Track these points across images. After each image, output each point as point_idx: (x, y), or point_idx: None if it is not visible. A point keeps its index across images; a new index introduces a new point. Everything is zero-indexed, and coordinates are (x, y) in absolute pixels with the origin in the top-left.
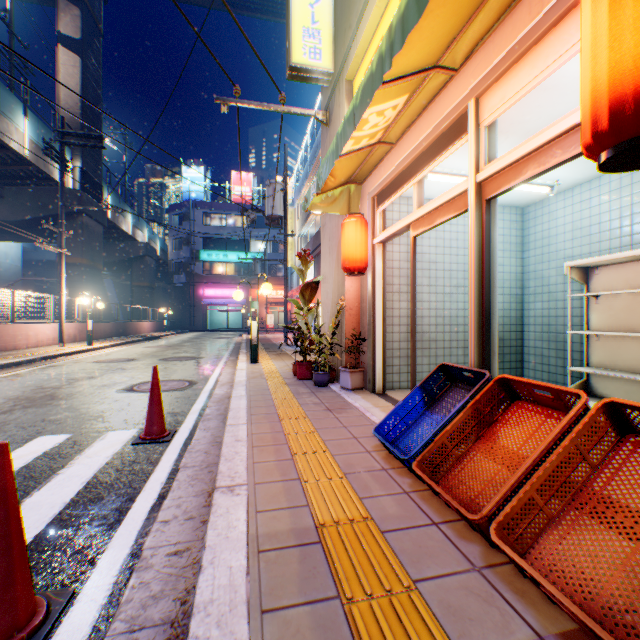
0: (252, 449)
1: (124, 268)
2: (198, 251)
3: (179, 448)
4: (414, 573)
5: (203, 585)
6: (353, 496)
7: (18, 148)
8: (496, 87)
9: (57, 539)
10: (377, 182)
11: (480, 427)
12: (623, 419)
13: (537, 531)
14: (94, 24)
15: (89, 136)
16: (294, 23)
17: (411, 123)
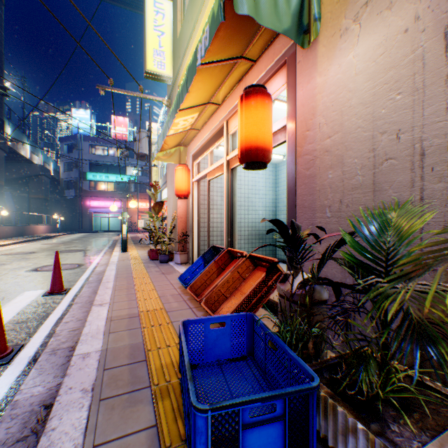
0: (115, 291)
1: (22, 184)
2: (85, 173)
3: (73, 296)
4: (173, 320)
5: (86, 329)
6: (160, 303)
7: None
8: (233, 119)
9: (8, 332)
10: (194, 148)
11: (219, 271)
12: (255, 261)
13: (221, 302)
14: None
15: None
16: (148, 46)
17: (206, 122)
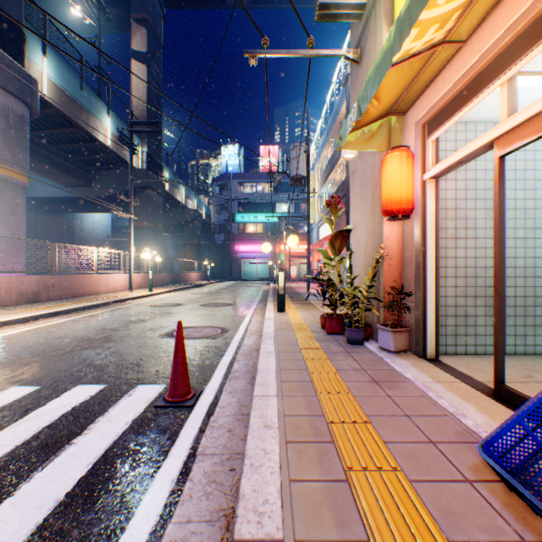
0: (285, 447)
1: (179, 230)
2: (233, 214)
3: (201, 418)
4: None
5: None
6: None
7: (103, 140)
8: None
9: None
10: (430, 103)
11: None
12: None
13: None
14: (156, 39)
15: (150, 123)
16: None
17: None
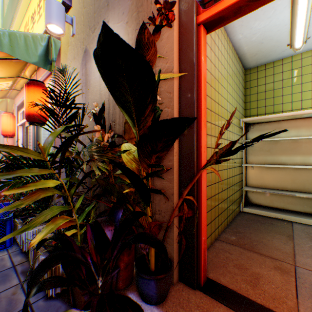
0: None
1: None
2: None
3: None
4: None
5: None
6: None
7: None
8: None
9: None
10: (18, 102)
11: None
12: None
13: None
14: None
15: None
16: None
17: (24, 87)
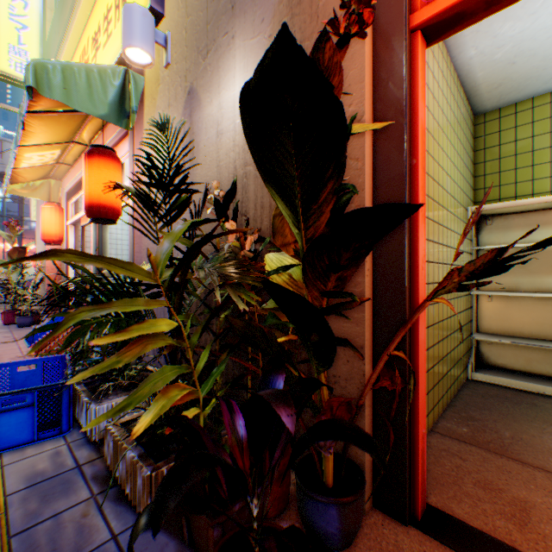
0: None
1: None
2: None
3: None
4: None
5: None
6: None
7: None
8: None
9: None
10: (68, 184)
11: None
12: None
13: None
14: None
15: None
16: (0, 38)
17: (78, 159)
